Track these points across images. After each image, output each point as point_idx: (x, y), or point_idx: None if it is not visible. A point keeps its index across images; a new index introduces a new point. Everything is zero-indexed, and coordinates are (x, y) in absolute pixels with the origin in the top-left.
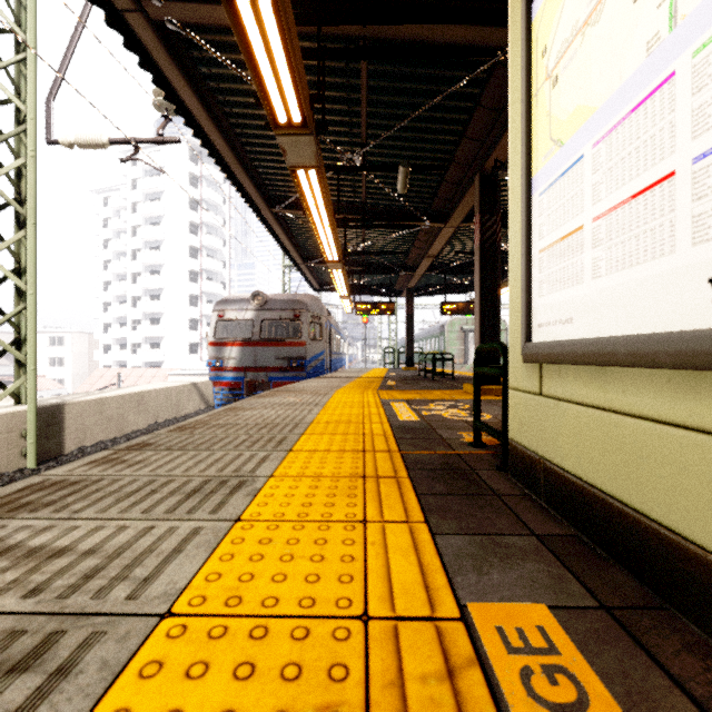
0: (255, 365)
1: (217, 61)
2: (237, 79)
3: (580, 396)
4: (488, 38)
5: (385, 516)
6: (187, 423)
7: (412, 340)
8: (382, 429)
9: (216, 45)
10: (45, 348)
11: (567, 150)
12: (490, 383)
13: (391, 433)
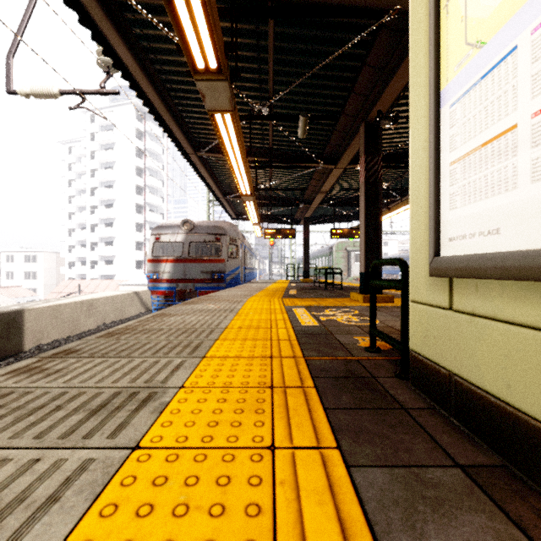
0: (184, 277)
1: (148, 23)
2: (165, 39)
3: (508, 314)
4: (377, 0)
5: (294, 439)
6: (117, 329)
7: (308, 258)
8: (287, 334)
9: (146, 7)
10: (21, 264)
11: (492, 48)
12: None
13: (295, 338)
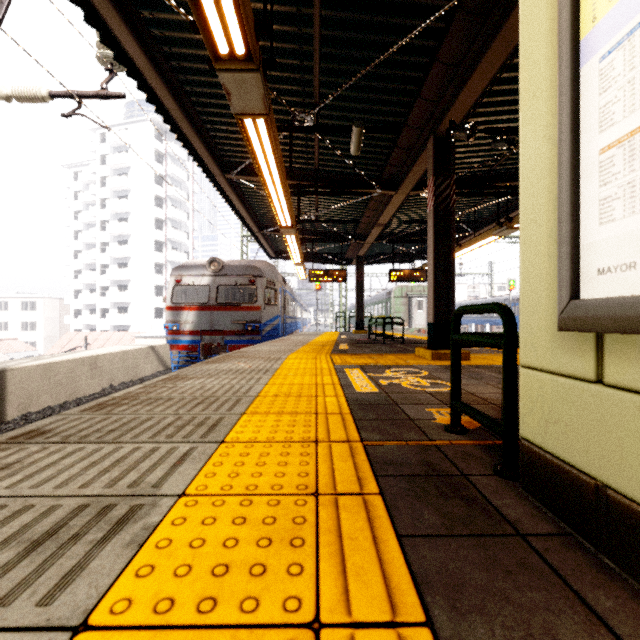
0: (211, 329)
1: (159, 3)
2: (182, 26)
3: None
4: None
5: (353, 605)
6: (112, 397)
7: (362, 305)
8: (337, 405)
9: None
10: (17, 313)
11: None
12: (443, 347)
13: (348, 411)
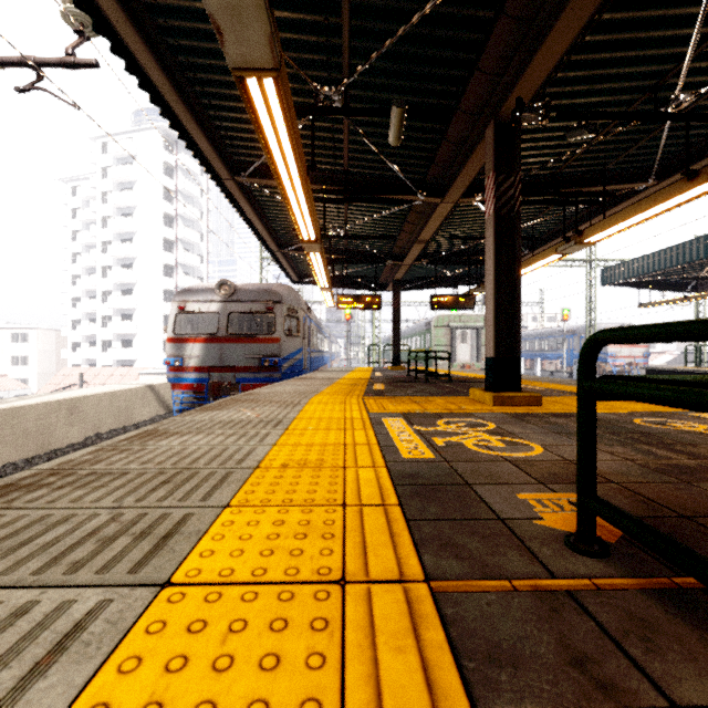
0: (221, 364)
1: None
2: None
3: None
4: None
5: None
6: (36, 471)
7: (398, 337)
8: (377, 487)
9: None
10: (7, 346)
11: None
12: (506, 388)
13: (394, 498)
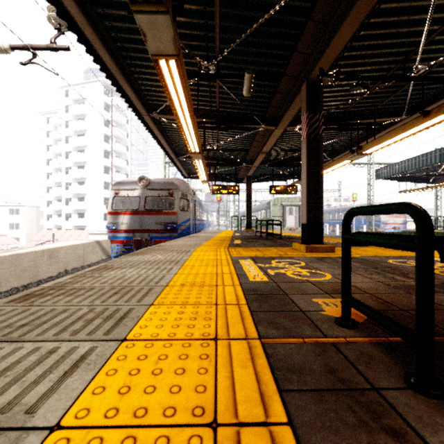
0: (140, 228)
1: None
2: None
3: None
4: None
5: None
6: (42, 287)
7: (250, 211)
8: (235, 295)
9: None
10: (6, 217)
11: None
12: (314, 242)
13: (244, 301)
